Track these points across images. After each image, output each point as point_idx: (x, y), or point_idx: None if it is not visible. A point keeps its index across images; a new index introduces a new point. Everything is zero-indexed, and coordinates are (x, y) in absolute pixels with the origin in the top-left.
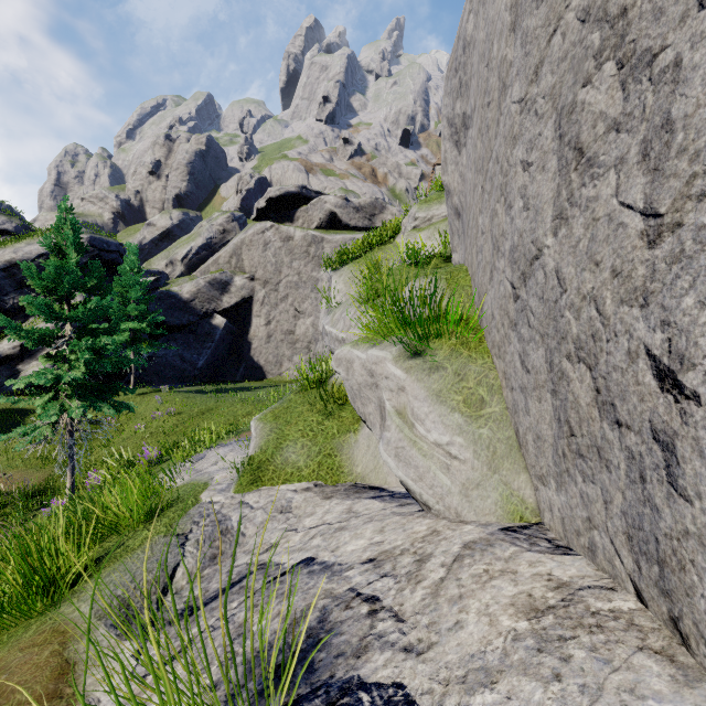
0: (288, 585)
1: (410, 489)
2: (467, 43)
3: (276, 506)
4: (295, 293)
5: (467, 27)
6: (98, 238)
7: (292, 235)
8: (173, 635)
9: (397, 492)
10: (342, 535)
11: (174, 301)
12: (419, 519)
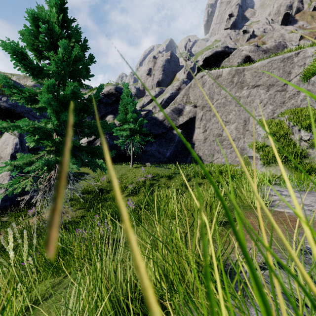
0: None
1: None
2: None
3: None
4: (222, 110)
5: None
6: (119, 87)
7: (221, 74)
8: None
9: None
10: None
11: (155, 121)
12: None
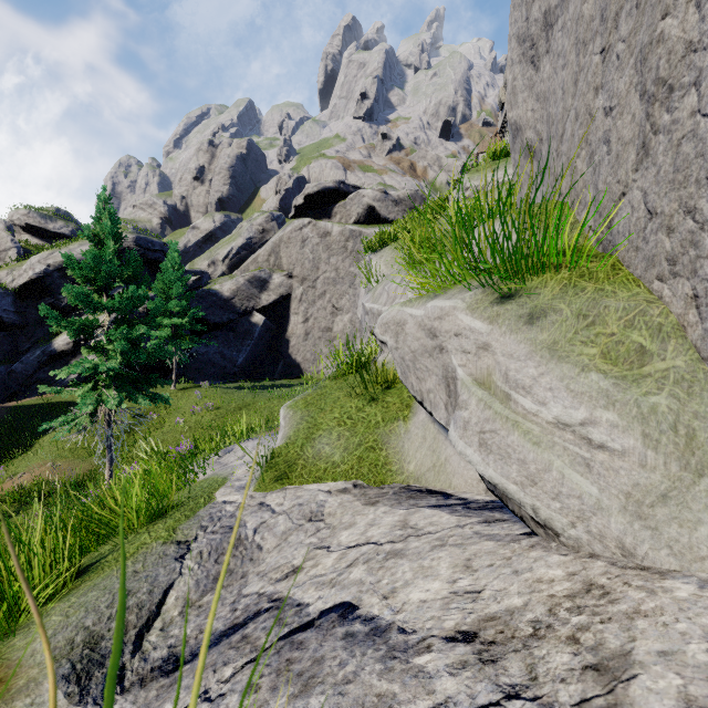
0: (310, 655)
1: (513, 498)
2: None
3: (303, 512)
4: (332, 290)
5: None
6: (144, 238)
7: (330, 230)
8: (139, 707)
9: (471, 500)
10: (398, 566)
11: (215, 299)
12: (536, 550)
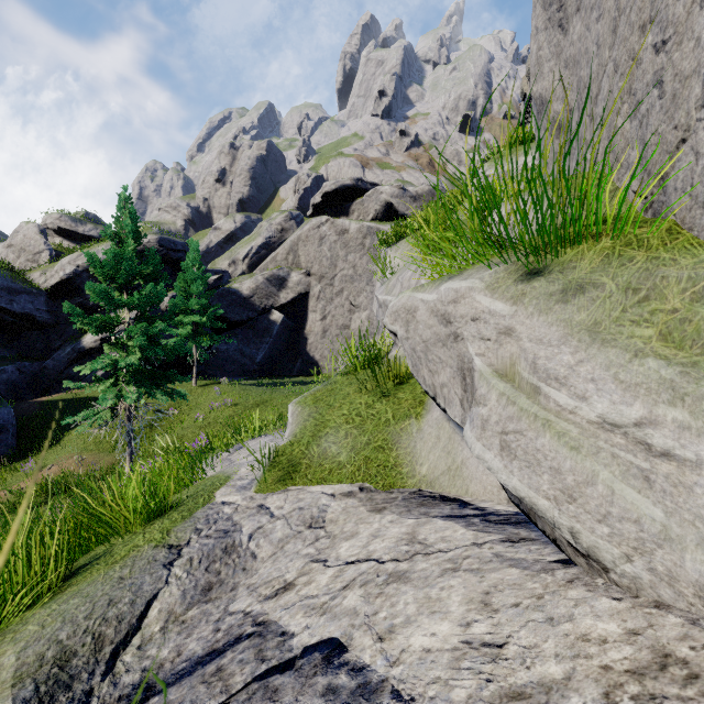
0: None
1: (544, 516)
2: None
3: (303, 517)
4: (350, 287)
5: None
6: (166, 239)
7: (347, 228)
8: None
9: (491, 511)
10: (400, 594)
11: (235, 298)
12: (576, 588)
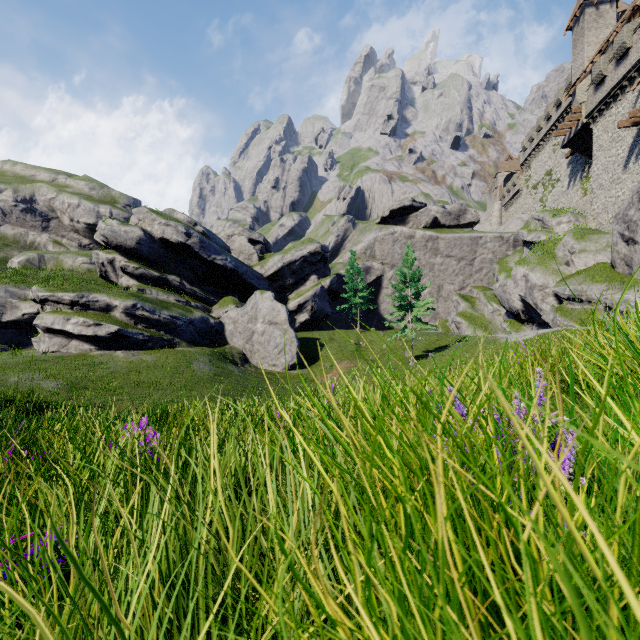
0: None
1: None
2: (632, 221)
3: None
4: None
5: (632, 217)
6: (324, 246)
7: (414, 235)
8: None
9: None
10: None
11: (343, 280)
12: None
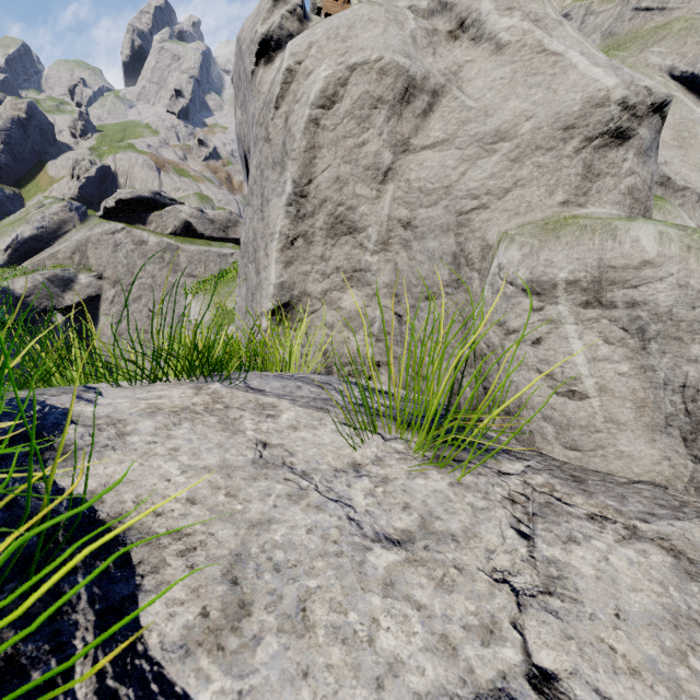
0: None
1: None
2: None
3: None
4: (149, 295)
5: None
6: None
7: (146, 240)
8: None
9: None
10: None
11: (4, 297)
12: None
